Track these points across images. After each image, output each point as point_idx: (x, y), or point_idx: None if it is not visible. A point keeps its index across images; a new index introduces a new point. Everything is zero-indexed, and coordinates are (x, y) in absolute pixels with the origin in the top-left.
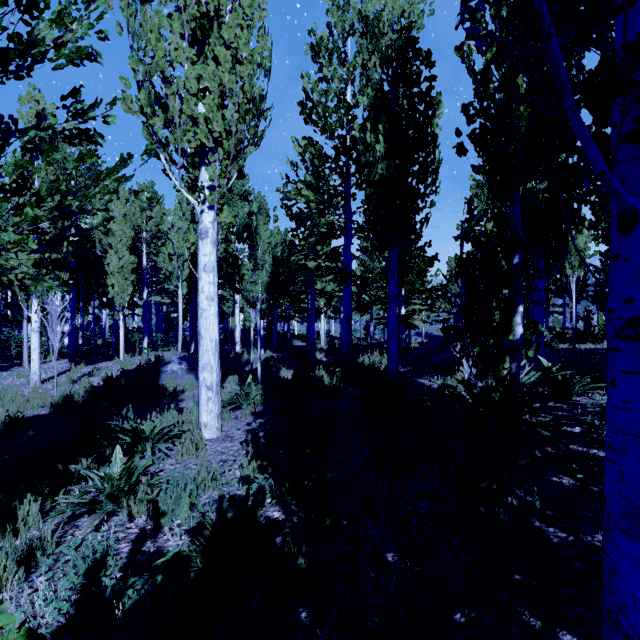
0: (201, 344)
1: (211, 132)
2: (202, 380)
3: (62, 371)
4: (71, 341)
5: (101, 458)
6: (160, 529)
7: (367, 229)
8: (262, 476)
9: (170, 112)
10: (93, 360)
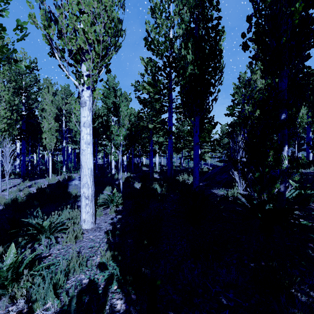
0: (82, 171)
1: (88, 42)
2: (82, 193)
3: (16, 184)
4: (22, 168)
5: (16, 243)
6: (31, 313)
7: (182, 105)
8: (113, 264)
9: (60, 25)
10: (35, 178)
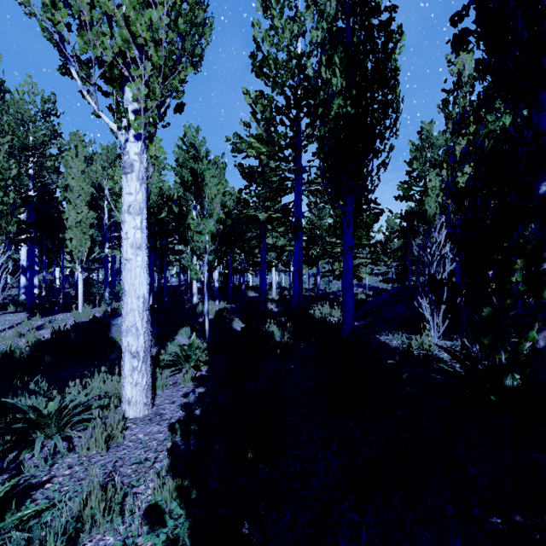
0: (125, 302)
1: (138, 45)
2: (126, 345)
3: (16, 323)
4: (29, 293)
5: None
6: None
7: (321, 175)
8: (179, 510)
9: (77, 6)
10: (53, 311)
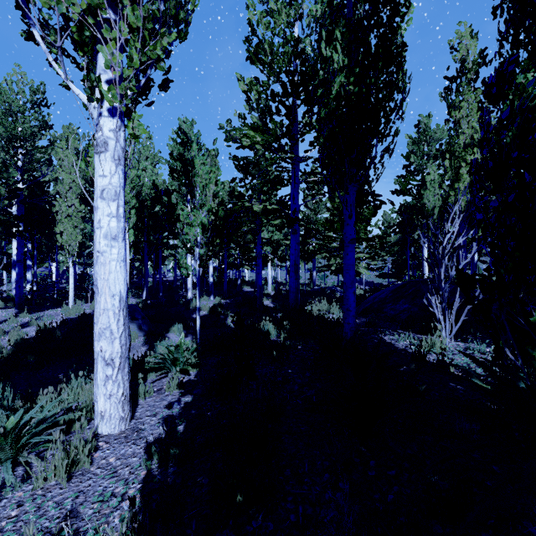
0: (98, 300)
1: (113, 6)
2: (99, 351)
3: (2, 320)
4: (18, 289)
5: None
6: None
7: (320, 162)
8: None
9: None
10: (43, 307)
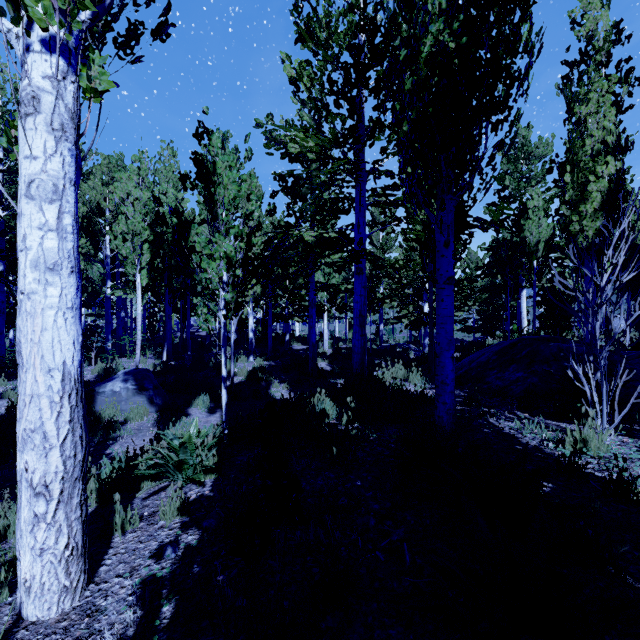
0: (23, 379)
1: None
2: (23, 469)
3: None
4: None
5: None
6: None
7: (401, 164)
8: None
9: None
10: None
